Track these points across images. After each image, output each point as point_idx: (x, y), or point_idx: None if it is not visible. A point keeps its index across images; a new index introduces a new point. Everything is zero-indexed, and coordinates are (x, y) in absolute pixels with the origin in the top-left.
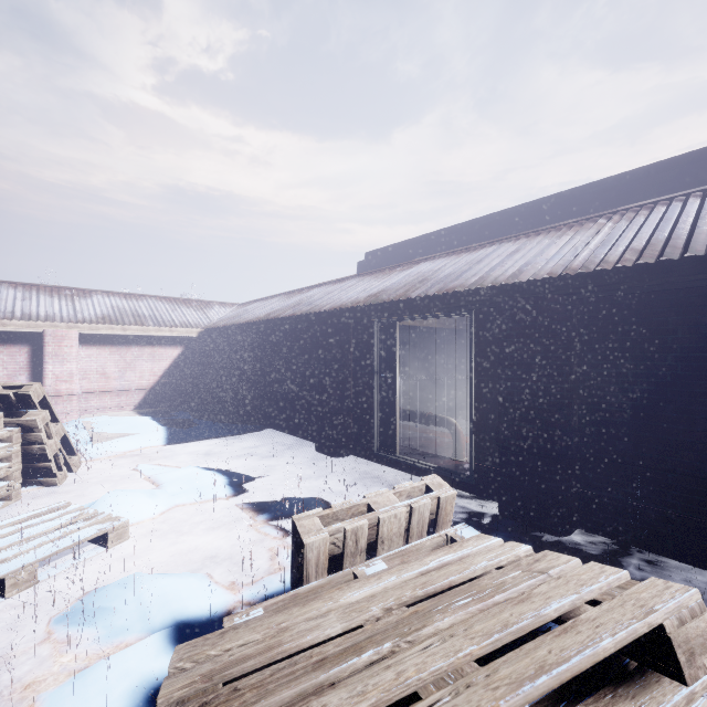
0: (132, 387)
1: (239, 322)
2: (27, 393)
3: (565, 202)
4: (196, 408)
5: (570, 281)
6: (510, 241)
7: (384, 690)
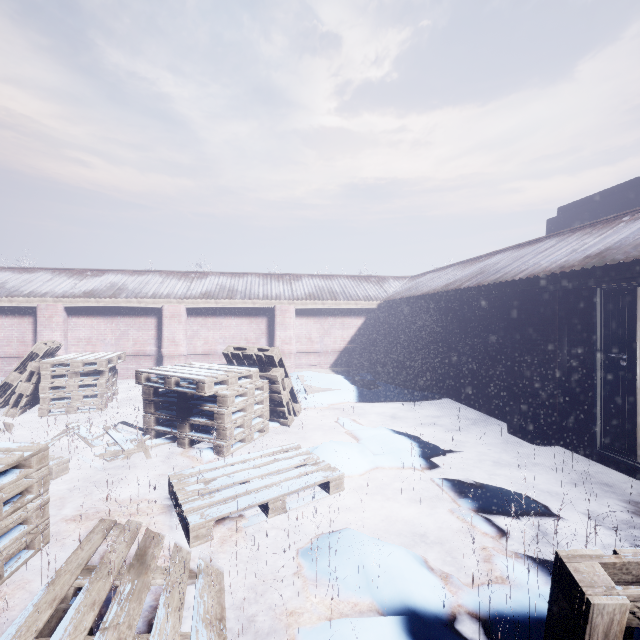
0: (328, 349)
1: (415, 294)
2: (271, 355)
3: None
4: (375, 370)
5: None
6: None
7: None
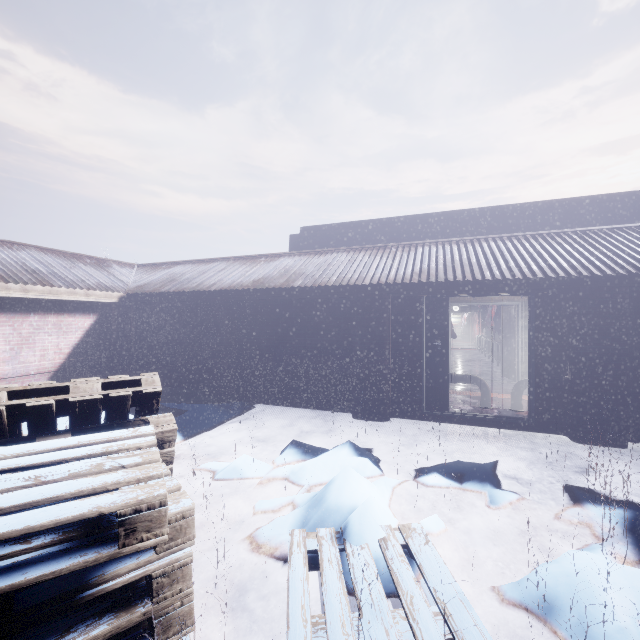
0: (29, 370)
1: (207, 287)
2: (157, 391)
3: (491, 214)
4: None
5: (633, 278)
6: (499, 240)
7: None
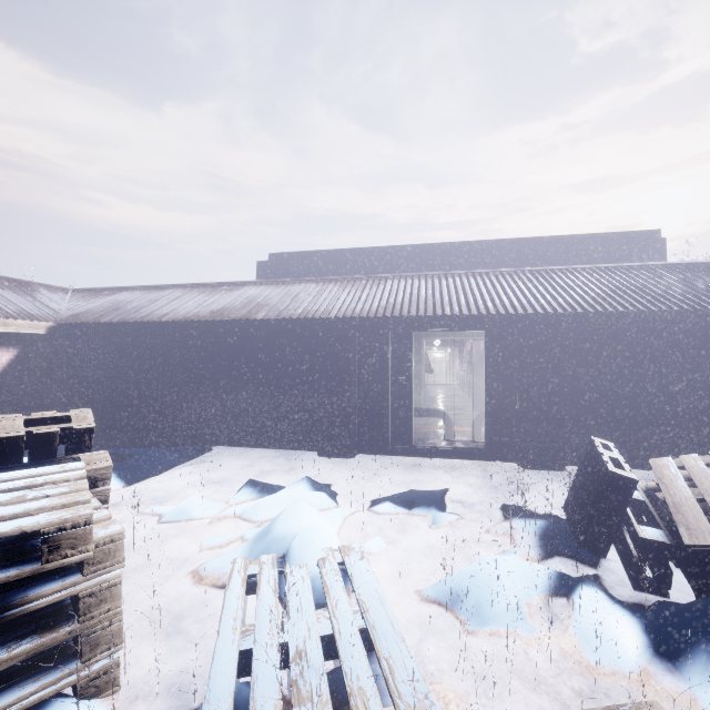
0: None
1: (157, 318)
2: (89, 427)
3: (462, 250)
4: None
5: (569, 316)
6: (465, 276)
7: None
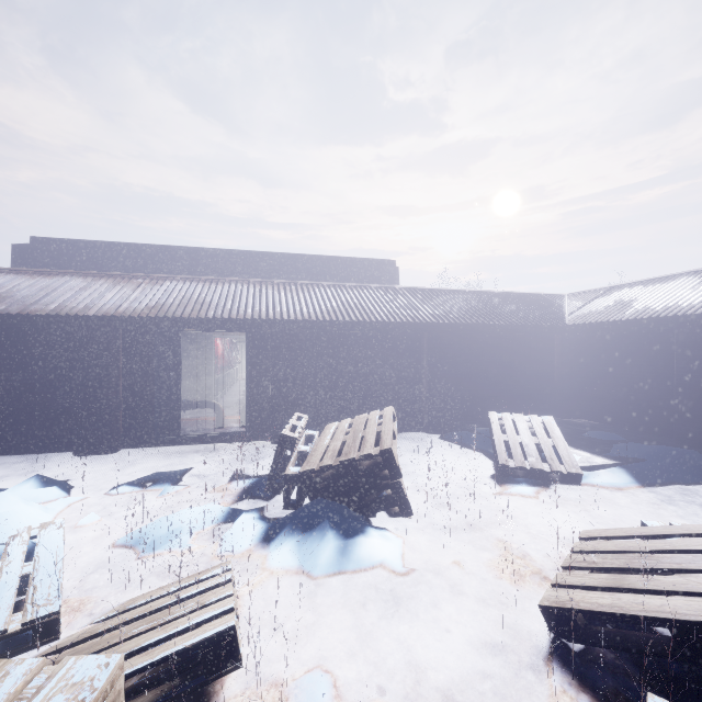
0: None
1: None
2: None
3: (250, 258)
4: None
5: (307, 322)
6: (241, 283)
7: (375, 432)
